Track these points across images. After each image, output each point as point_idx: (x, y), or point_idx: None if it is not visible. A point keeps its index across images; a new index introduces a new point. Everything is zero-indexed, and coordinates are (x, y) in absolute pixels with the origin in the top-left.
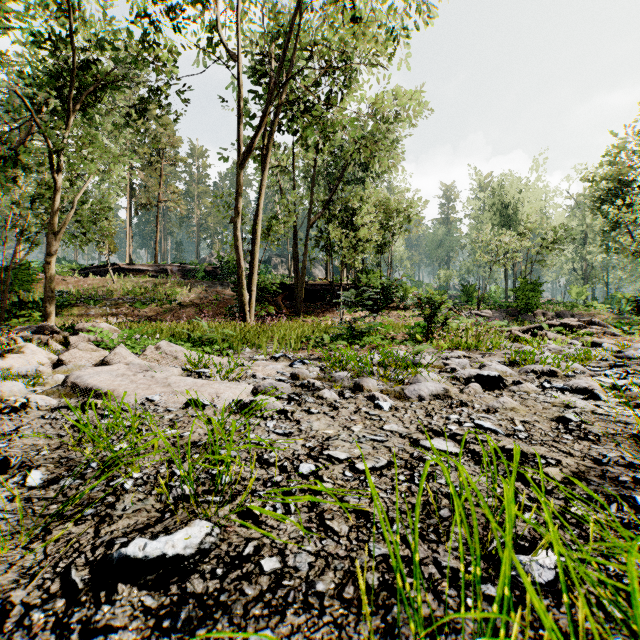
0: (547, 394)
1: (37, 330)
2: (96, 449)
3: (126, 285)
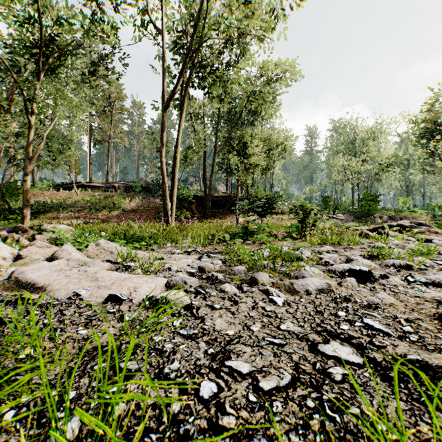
0: (414, 288)
1: (14, 230)
2: (2, 356)
3: (86, 197)
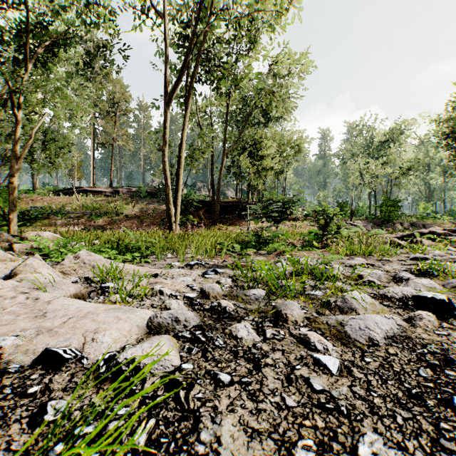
0: None
1: None
2: None
3: (87, 202)
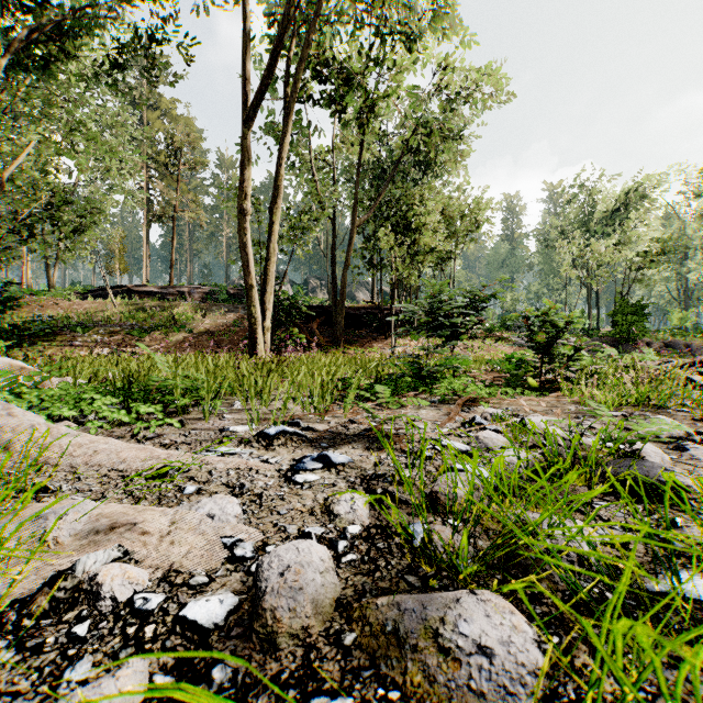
0: None
1: None
2: None
3: (129, 309)
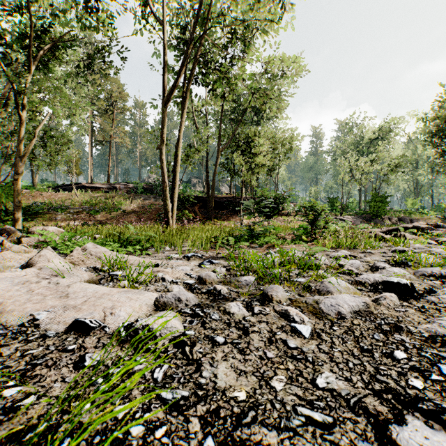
0: None
1: (0, 232)
2: None
3: (85, 198)
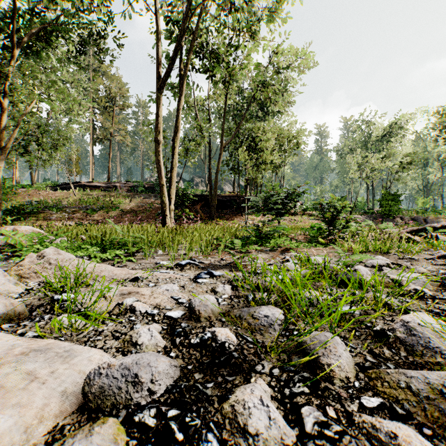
0: None
1: None
2: None
3: (84, 197)
